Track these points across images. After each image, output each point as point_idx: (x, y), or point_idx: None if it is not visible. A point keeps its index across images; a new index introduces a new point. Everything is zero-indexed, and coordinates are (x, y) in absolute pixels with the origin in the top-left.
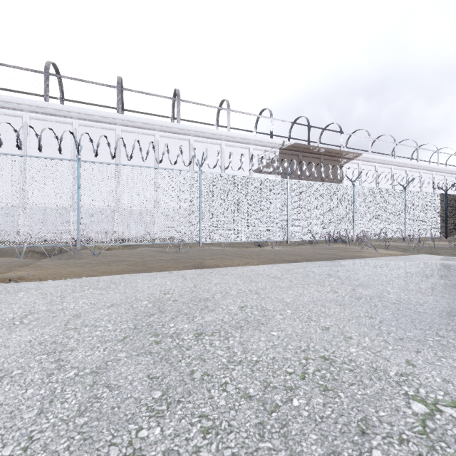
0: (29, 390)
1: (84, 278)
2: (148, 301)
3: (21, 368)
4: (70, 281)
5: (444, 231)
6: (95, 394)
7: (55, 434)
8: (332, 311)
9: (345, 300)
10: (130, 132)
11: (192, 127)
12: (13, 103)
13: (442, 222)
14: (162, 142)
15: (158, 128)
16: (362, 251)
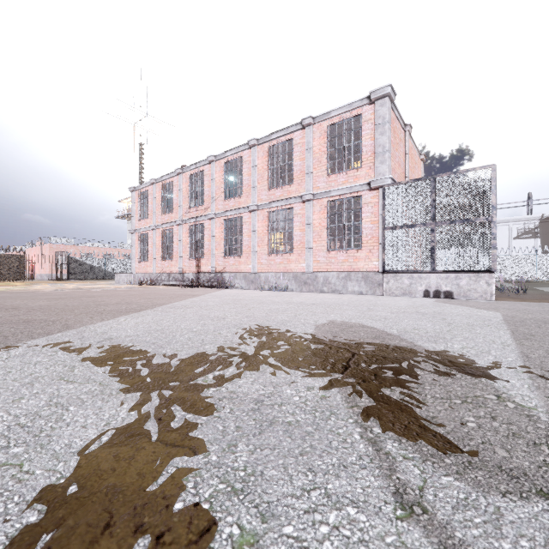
0: None
1: None
2: None
3: None
4: None
5: None
6: None
7: None
8: None
9: None
10: None
11: None
12: None
13: None
14: None
15: None
16: None
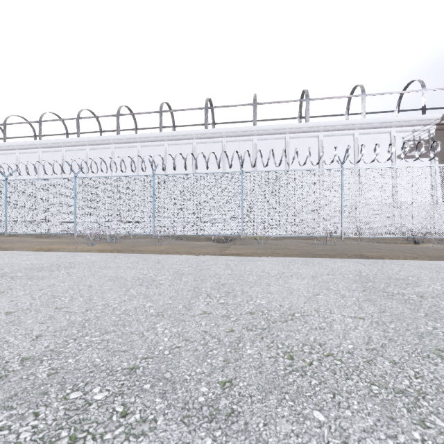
0: (341, 301)
1: (279, 257)
2: (351, 274)
3: (322, 293)
4: (275, 259)
5: None
6: (380, 307)
7: (379, 315)
8: None
9: None
10: (263, 140)
11: (321, 123)
12: (188, 135)
13: None
14: (292, 143)
15: (288, 131)
16: None
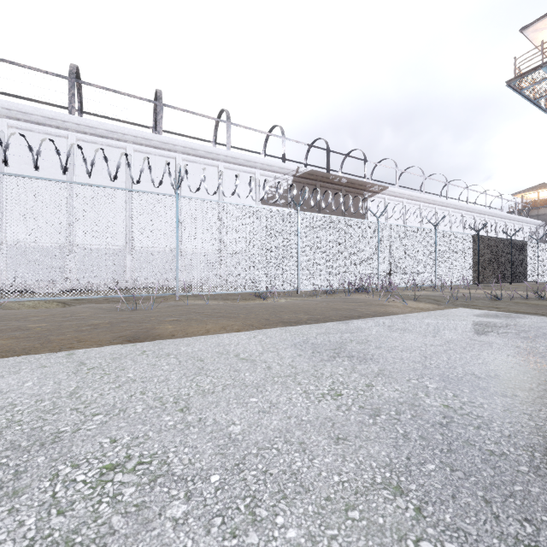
0: None
1: None
2: None
3: None
4: None
5: (477, 277)
6: None
7: None
8: (316, 465)
9: (351, 420)
10: (89, 142)
11: (178, 141)
12: None
13: (474, 267)
14: (137, 158)
15: (131, 139)
16: (387, 305)
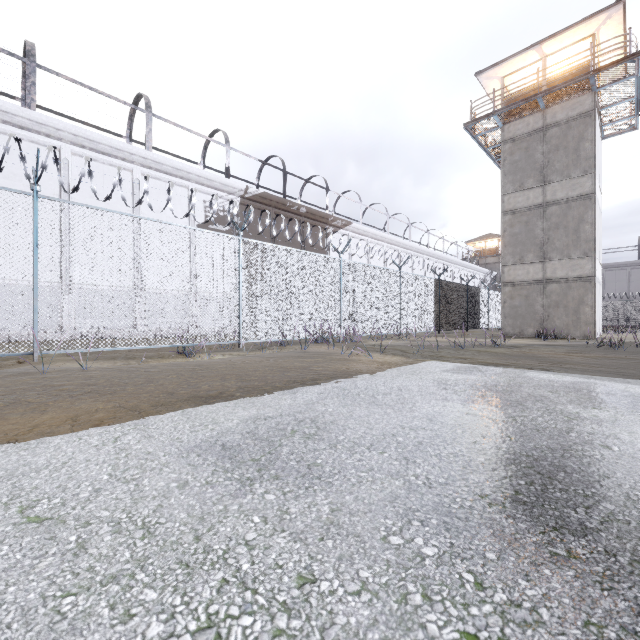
0: None
1: None
2: None
3: None
4: None
5: (438, 324)
6: None
7: None
8: None
9: None
10: None
11: (65, 124)
12: None
13: (436, 314)
14: None
15: None
16: (350, 360)
